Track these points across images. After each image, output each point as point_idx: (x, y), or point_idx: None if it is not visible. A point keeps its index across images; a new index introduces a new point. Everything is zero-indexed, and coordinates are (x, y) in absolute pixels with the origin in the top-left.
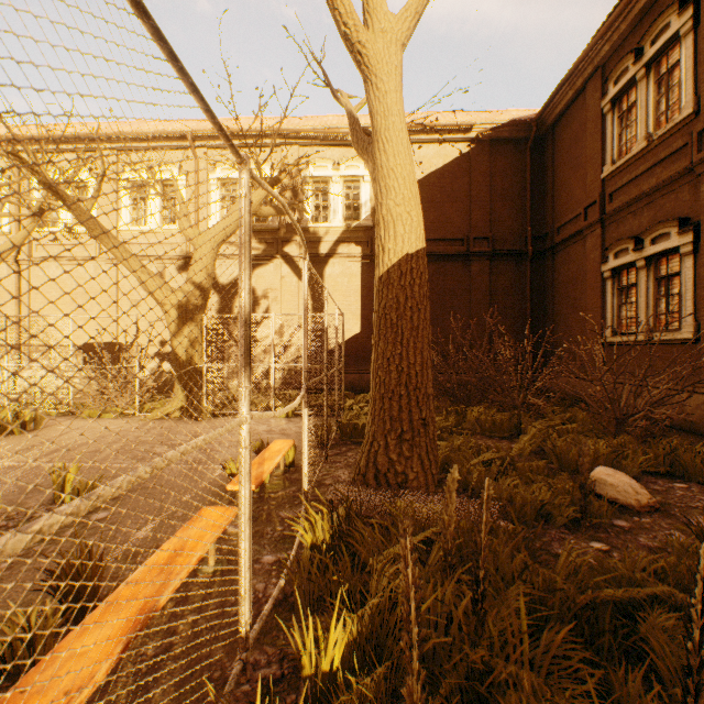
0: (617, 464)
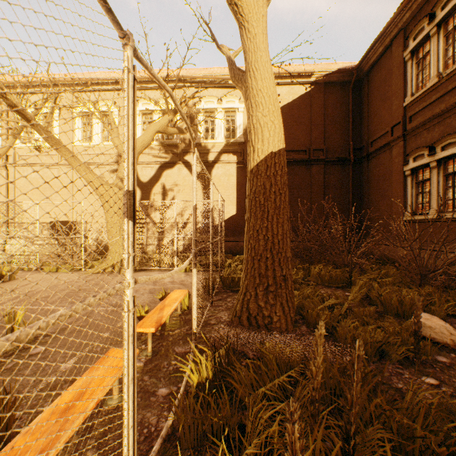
0: (427, 309)
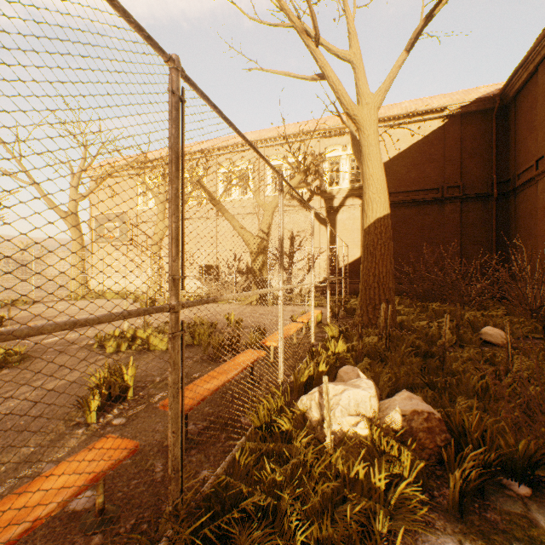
0: (512, 331)
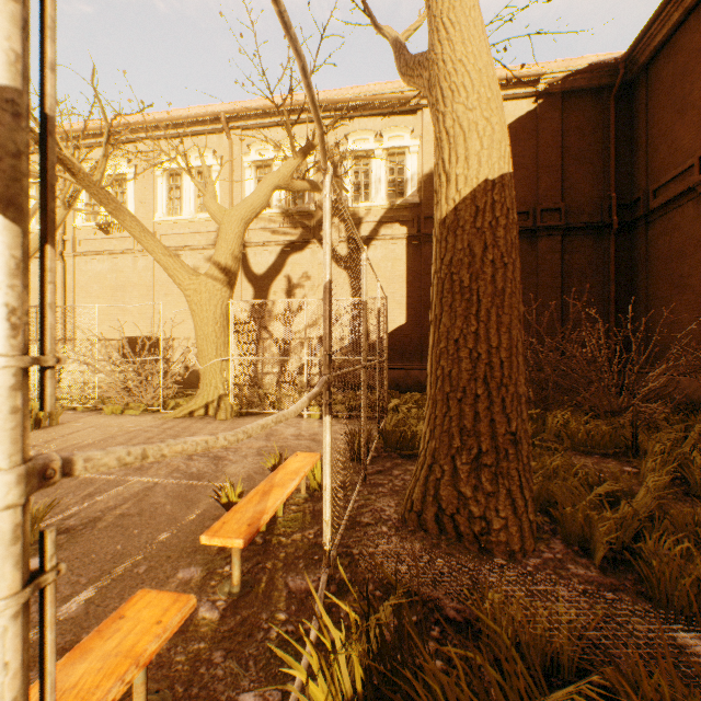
0: None
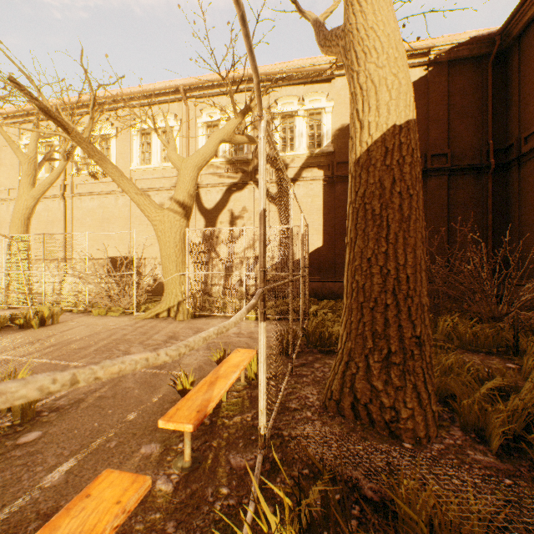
0: None
